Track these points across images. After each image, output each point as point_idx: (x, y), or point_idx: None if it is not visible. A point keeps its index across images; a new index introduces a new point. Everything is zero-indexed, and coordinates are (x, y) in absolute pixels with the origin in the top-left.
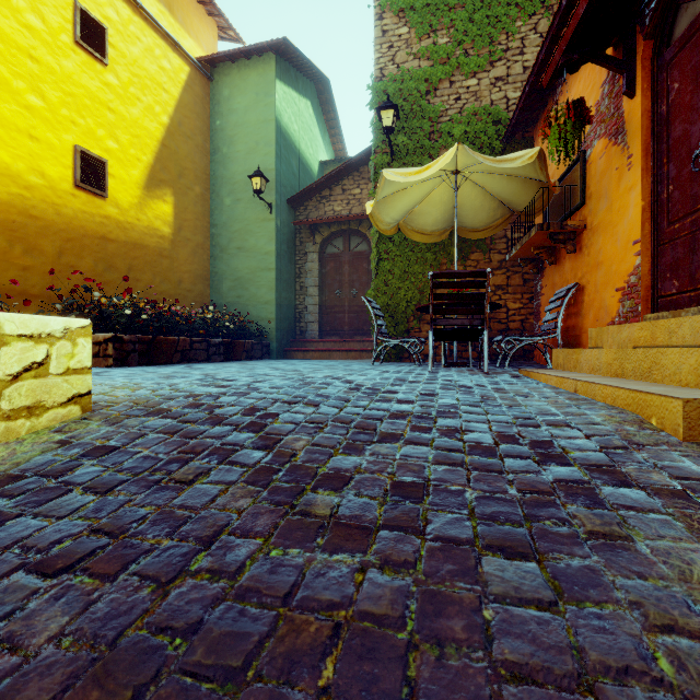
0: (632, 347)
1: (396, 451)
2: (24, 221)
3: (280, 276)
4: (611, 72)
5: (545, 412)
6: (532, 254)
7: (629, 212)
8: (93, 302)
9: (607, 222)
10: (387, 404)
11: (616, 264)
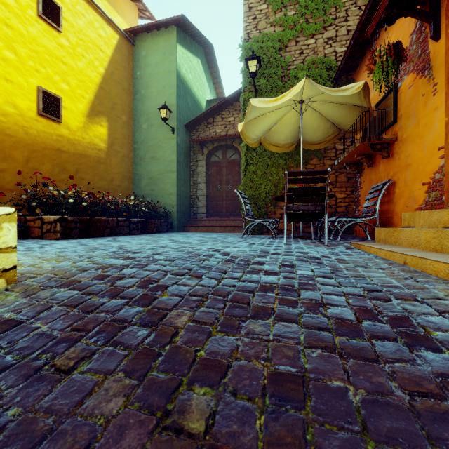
0: (442, 227)
1: (269, 329)
2: (1, 138)
3: (180, 176)
4: (419, 24)
5: (388, 284)
6: (354, 159)
7: (434, 126)
8: (50, 194)
9: (415, 134)
10: (257, 275)
11: (423, 165)
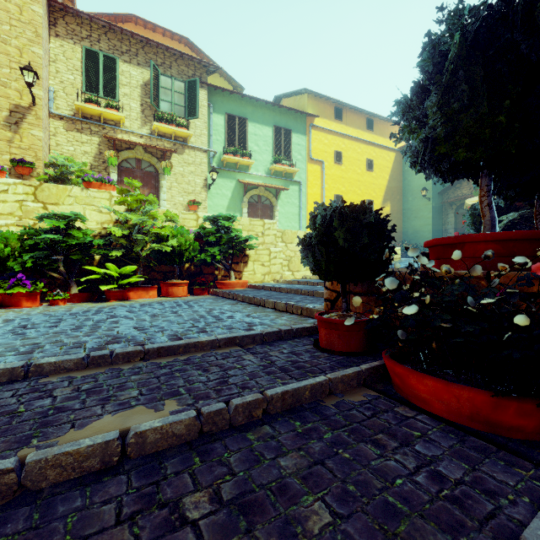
0: None
1: None
2: None
3: (434, 226)
4: None
5: None
6: None
7: None
8: None
9: None
10: None
11: None
